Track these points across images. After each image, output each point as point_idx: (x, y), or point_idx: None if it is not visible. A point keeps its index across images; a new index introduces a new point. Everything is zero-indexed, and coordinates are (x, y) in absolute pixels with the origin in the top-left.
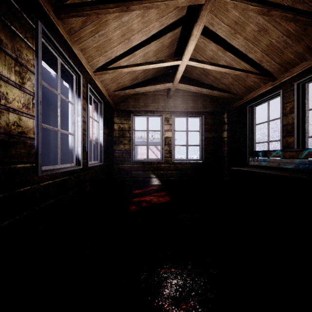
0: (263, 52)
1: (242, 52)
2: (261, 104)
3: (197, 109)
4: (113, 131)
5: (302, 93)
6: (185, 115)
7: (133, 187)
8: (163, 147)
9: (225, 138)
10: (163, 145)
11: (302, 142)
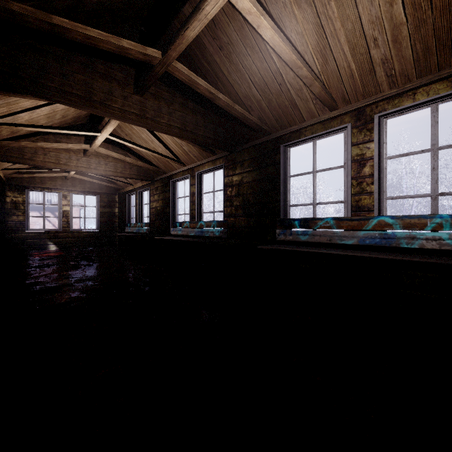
0: None
1: None
2: (133, 195)
3: (94, 190)
4: (5, 204)
5: (141, 196)
6: (82, 193)
7: (30, 252)
8: (61, 219)
9: (117, 213)
10: (61, 217)
11: (141, 219)
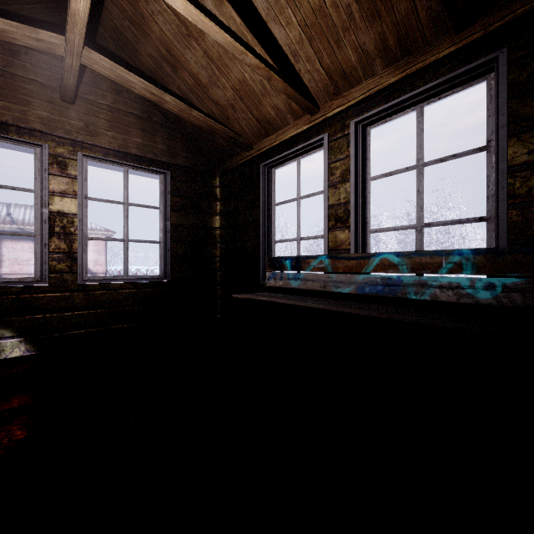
0: (303, 30)
1: (259, 14)
2: (286, 164)
3: (154, 155)
4: None
5: (363, 144)
6: (119, 160)
7: None
8: (43, 241)
9: (217, 230)
10: (43, 235)
11: (362, 240)
